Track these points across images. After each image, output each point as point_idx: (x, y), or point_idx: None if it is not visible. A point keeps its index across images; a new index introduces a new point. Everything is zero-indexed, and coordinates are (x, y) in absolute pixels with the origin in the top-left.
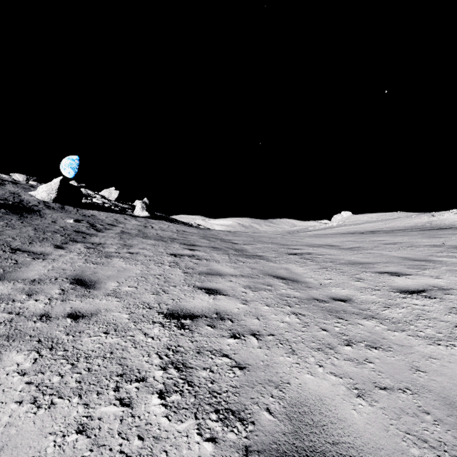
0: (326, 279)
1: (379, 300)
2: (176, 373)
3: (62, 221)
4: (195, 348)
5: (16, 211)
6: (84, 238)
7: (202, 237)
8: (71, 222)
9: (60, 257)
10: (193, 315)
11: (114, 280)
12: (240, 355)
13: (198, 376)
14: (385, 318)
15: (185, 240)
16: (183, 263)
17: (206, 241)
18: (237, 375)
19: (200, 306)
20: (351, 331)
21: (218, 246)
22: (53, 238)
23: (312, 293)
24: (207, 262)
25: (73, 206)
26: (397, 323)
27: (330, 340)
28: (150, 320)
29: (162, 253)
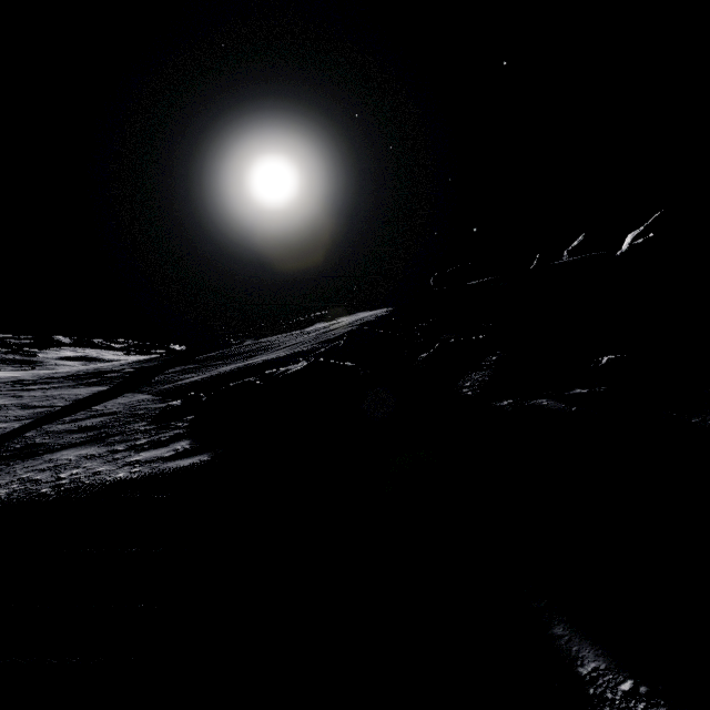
0: None
1: None
2: None
3: None
4: None
5: None
6: None
7: None
8: None
9: None
10: None
11: None
12: None
13: None
14: None
15: None
16: None
17: None
18: None
19: None
20: None
21: None
22: None
23: None
24: None
25: None
26: None
27: None
28: None
29: None
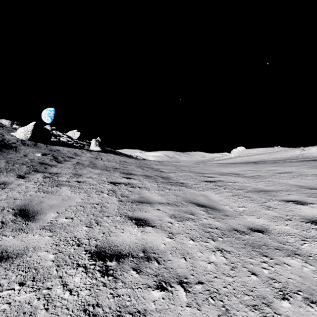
0: (240, 207)
1: (294, 231)
2: None
3: (32, 155)
4: (115, 308)
5: None
6: (45, 168)
7: (138, 166)
8: (39, 155)
9: (18, 186)
10: (119, 254)
11: (55, 210)
12: None
13: None
14: (308, 255)
15: (124, 169)
16: (120, 190)
17: (141, 170)
18: None
19: (128, 241)
20: (281, 275)
21: (150, 174)
22: (20, 169)
23: (231, 223)
24: (139, 190)
25: (44, 143)
26: None
27: (264, 291)
28: (75, 262)
29: (104, 181)
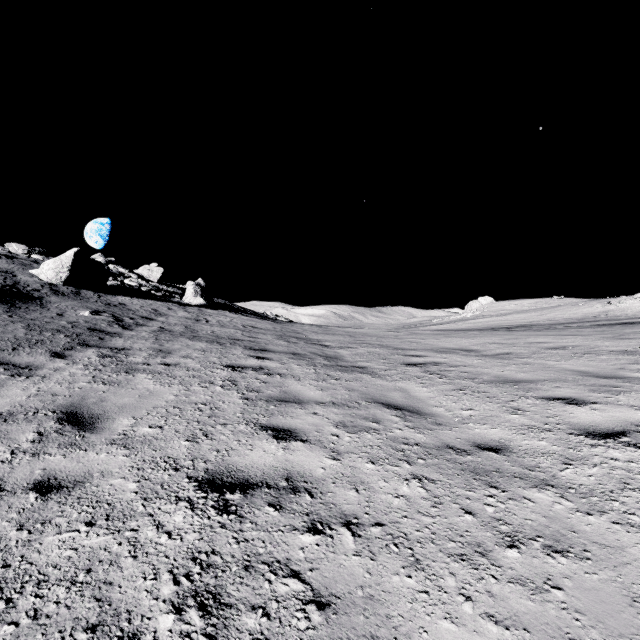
0: (465, 409)
1: (553, 449)
2: (198, 620)
3: (73, 314)
4: (242, 556)
5: (6, 298)
6: (101, 339)
7: (278, 336)
8: (87, 315)
9: (55, 372)
10: (247, 482)
11: (129, 413)
12: (322, 572)
13: (239, 628)
14: (568, 486)
15: (252, 341)
16: (245, 381)
17: (284, 343)
18: (313, 625)
19: (261, 464)
20: (515, 515)
21: (301, 352)
22: (53, 340)
23: (444, 436)
24: (281, 379)
25: (94, 290)
26: (589, 495)
27: (481, 536)
28: (172, 494)
29: (214, 364)
